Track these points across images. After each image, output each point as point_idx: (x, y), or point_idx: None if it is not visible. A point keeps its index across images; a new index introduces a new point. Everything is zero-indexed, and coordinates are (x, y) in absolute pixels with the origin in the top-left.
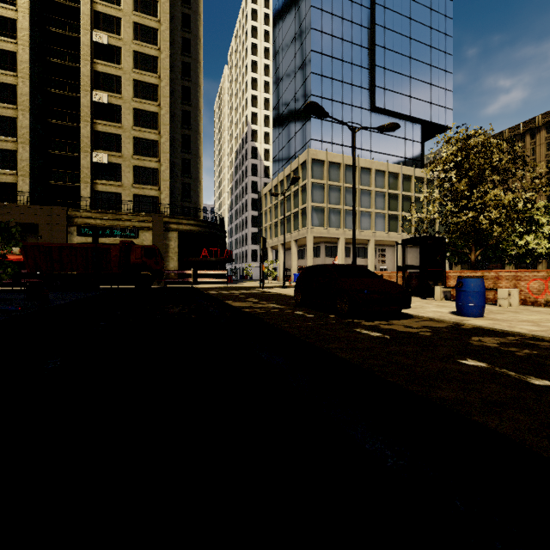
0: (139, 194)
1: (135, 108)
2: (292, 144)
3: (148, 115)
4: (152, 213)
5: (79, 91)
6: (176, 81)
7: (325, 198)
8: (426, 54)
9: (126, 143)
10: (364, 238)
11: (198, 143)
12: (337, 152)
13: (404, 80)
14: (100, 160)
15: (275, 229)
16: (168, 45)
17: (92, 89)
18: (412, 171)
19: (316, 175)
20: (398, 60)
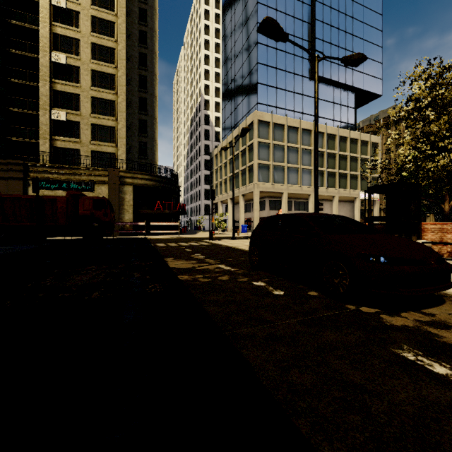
0: (97, 150)
1: (93, 70)
2: (240, 109)
3: (105, 76)
4: (107, 168)
5: (39, 52)
6: (133, 47)
7: (270, 156)
8: (359, 29)
9: (84, 102)
10: (305, 193)
11: (154, 106)
12: (280, 115)
13: (340, 51)
14: (59, 117)
15: (225, 185)
16: (125, 12)
17: (51, 50)
18: (348, 133)
19: (262, 135)
20: (335, 34)
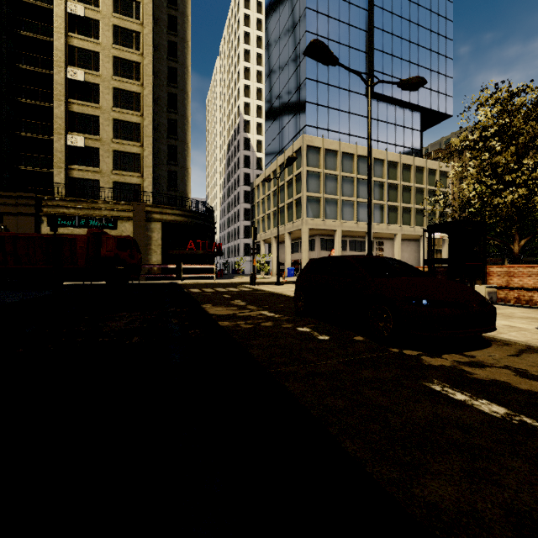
0: (119, 181)
1: (115, 88)
2: (286, 132)
3: (129, 95)
4: (132, 201)
5: (53, 68)
6: (162, 61)
7: (321, 187)
8: (426, 38)
9: (105, 125)
10: (362, 230)
11: (185, 129)
12: (333, 139)
13: (403, 65)
14: (76, 143)
15: (268, 221)
16: (152, 20)
17: (66, 66)
18: (412, 160)
19: (312, 163)
20: (397, 44)
